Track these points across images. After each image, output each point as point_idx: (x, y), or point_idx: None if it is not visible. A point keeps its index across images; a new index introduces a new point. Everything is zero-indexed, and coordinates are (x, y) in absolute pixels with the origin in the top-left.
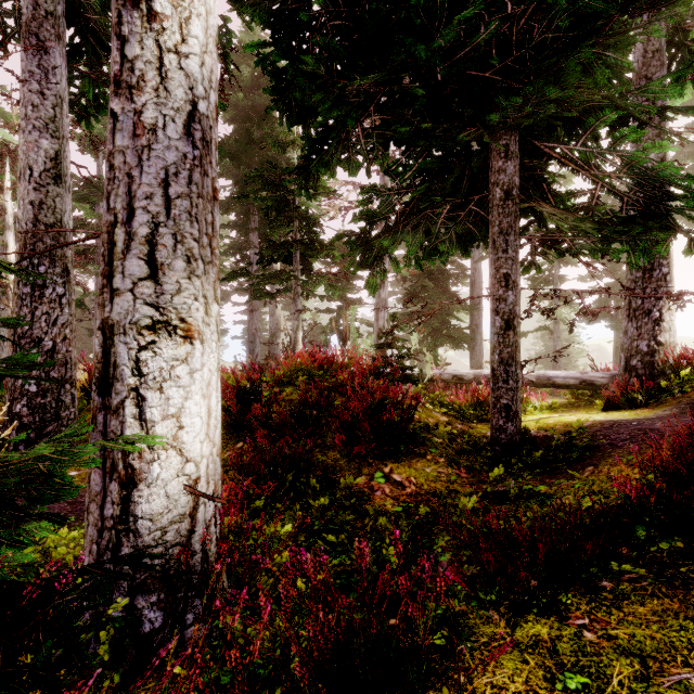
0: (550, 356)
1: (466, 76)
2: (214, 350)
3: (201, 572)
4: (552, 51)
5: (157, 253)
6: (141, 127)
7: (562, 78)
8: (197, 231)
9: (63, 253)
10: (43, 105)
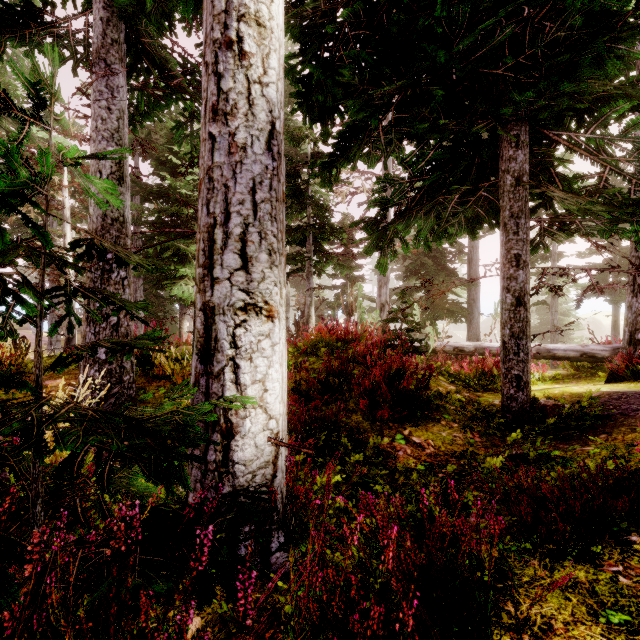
0: (545, 329)
1: (477, 73)
2: (284, 327)
3: (284, 509)
4: (564, 47)
5: (247, 248)
6: (235, 146)
7: (576, 73)
8: (276, 229)
9: (125, 242)
10: (110, 119)
